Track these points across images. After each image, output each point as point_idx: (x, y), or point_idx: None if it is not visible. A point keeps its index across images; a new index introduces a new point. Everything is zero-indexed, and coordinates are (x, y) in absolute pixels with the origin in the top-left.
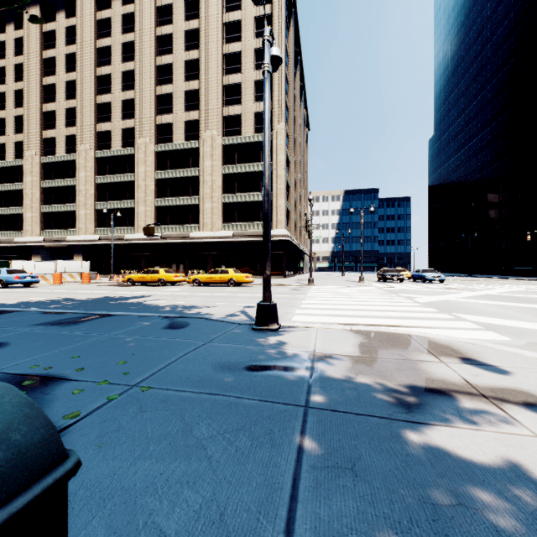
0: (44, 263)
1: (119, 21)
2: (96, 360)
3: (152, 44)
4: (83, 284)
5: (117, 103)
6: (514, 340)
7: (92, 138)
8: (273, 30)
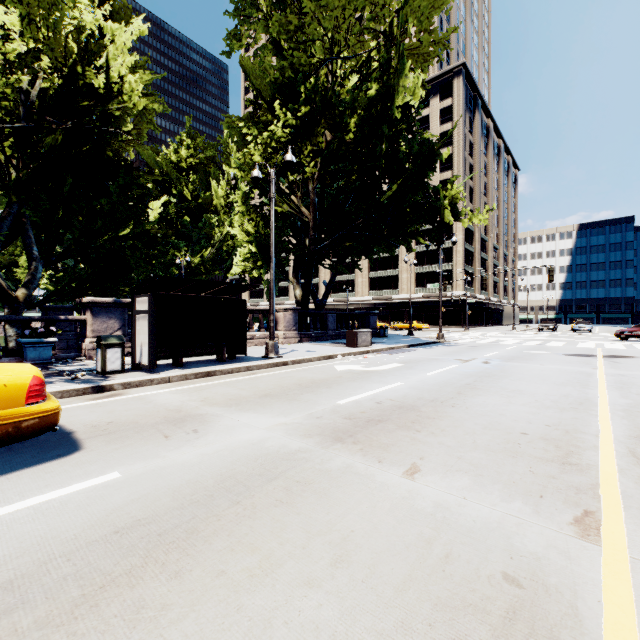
0: None
1: None
2: None
3: None
4: None
5: None
6: (468, 338)
7: None
8: (453, 142)
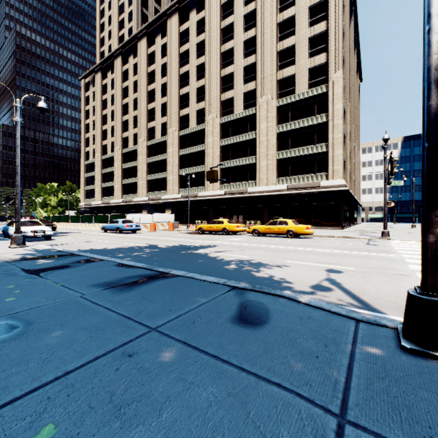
0: (146, 216)
1: (194, 27)
2: None
3: (217, 37)
4: (168, 232)
5: (193, 92)
6: None
7: (177, 121)
8: None
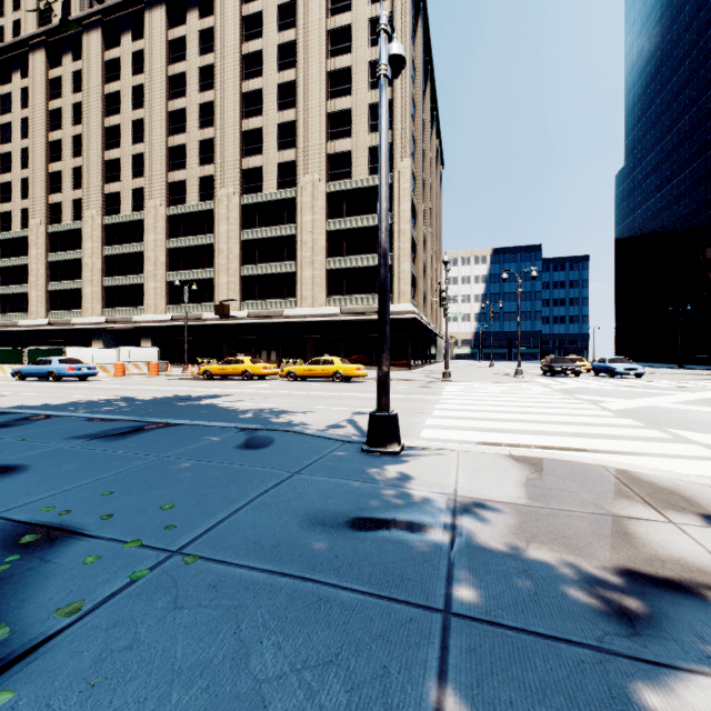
0: (105, 351)
1: (196, 39)
2: (133, 500)
3: (236, 66)
4: (150, 378)
5: (193, 145)
6: None
7: (163, 190)
8: None
